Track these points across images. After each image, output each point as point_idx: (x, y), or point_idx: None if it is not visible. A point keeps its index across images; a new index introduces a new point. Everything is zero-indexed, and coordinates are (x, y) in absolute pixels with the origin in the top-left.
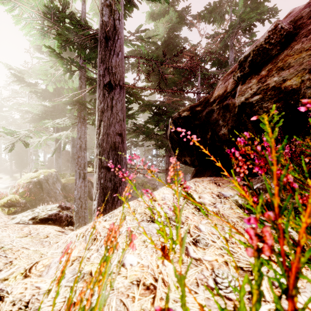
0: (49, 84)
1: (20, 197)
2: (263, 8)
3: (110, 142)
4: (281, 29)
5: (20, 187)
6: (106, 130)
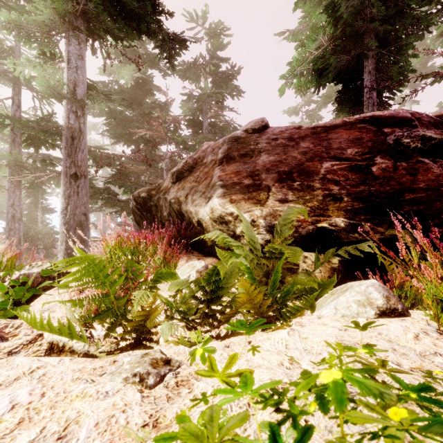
0: None
1: None
2: (231, 86)
3: (76, 220)
4: (189, 163)
5: None
6: (73, 211)
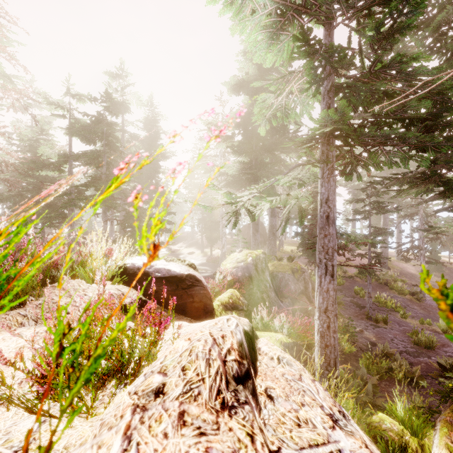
0: (261, 124)
1: (240, 295)
2: None
3: None
4: None
5: (228, 274)
6: None
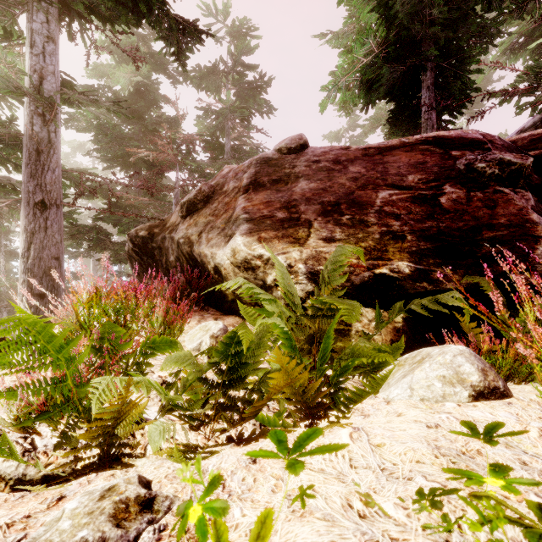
0: None
1: None
2: (259, 100)
3: (43, 266)
4: (204, 191)
5: None
6: (38, 254)
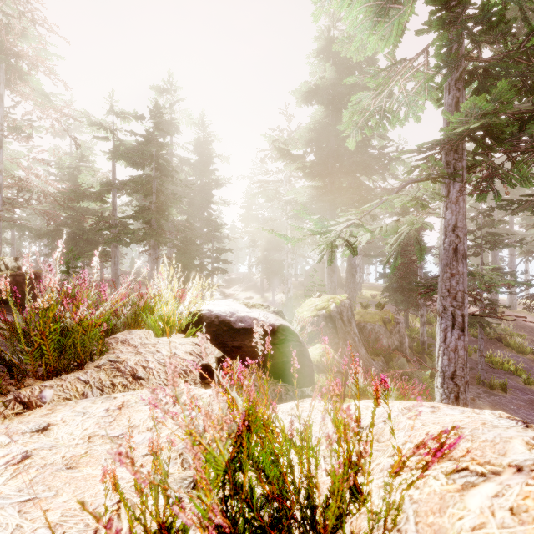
0: (351, 135)
1: (334, 352)
2: None
3: None
4: None
5: (308, 324)
6: None
